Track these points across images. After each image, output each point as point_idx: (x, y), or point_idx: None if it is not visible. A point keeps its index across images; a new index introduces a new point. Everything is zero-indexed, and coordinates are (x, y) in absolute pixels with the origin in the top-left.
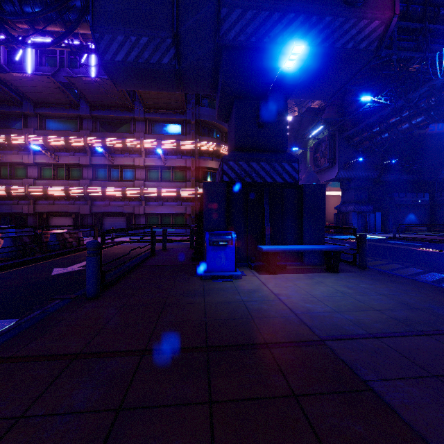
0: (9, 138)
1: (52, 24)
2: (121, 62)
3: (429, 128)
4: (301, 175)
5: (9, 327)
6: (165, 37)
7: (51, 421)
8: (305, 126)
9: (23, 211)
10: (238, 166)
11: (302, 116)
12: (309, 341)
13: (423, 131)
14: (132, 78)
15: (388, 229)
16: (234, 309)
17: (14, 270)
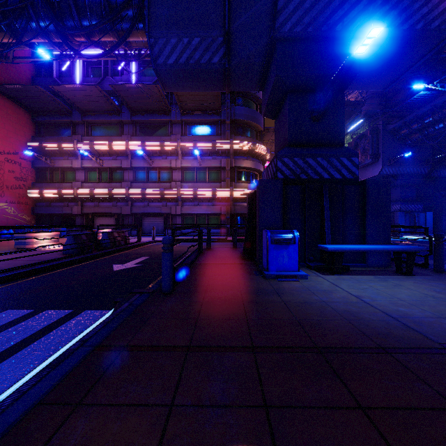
0: (60, 145)
1: (106, 35)
2: (173, 64)
3: None
4: None
5: (109, 317)
6: (216, 35)
7: (204, 412)
8: None
9: (73, 212)
10: (293, 162)
11: None
12: (431, 348)
13: None
14: (181, 80)
15: (442, 230)
16: (320, 310)
17: (79, 265)
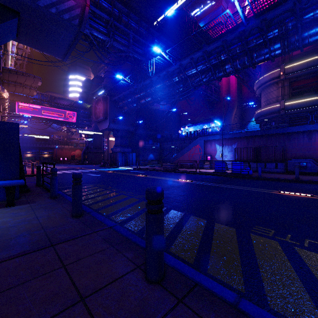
0: None
1: None
2: None
3: (160, 107)
4: (92, 123)
5: None
6: None
7: None
8: (95, 88)
9: None
10: None
11: (93, 80)
12: None
13: (158, 108)
14: None
15: (140, 163)
16: None
17: None
